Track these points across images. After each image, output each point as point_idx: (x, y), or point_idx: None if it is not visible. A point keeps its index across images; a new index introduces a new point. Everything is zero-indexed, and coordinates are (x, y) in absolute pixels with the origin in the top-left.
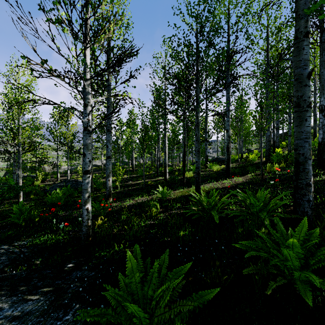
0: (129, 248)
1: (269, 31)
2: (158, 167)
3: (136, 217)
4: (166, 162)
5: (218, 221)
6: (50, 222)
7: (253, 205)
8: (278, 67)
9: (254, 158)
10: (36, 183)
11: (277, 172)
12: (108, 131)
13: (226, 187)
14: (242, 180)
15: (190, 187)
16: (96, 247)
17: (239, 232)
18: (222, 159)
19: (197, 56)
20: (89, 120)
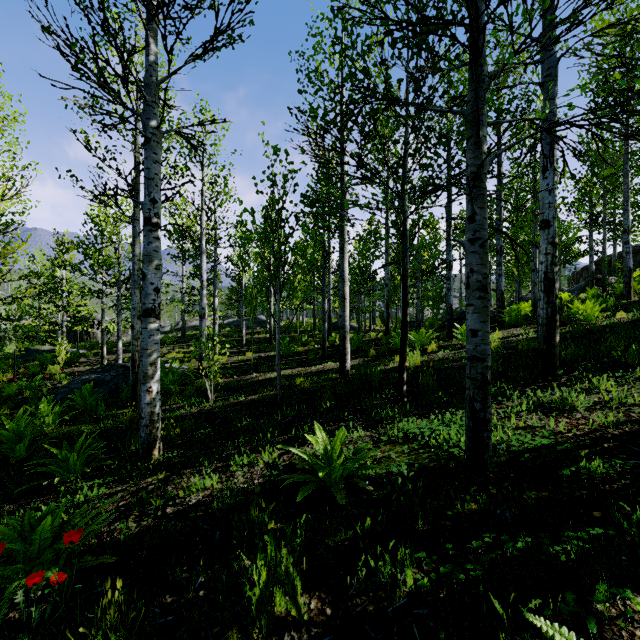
0: None
1: None
2: (324, 335)
3: None
4: (345, 324)
5: None
6: None
7: None
8: None
9: (590, 312)
10: (52, 368)
11: None
12: (148, 223)
13: (600, 440)
14: (639, 399)
15: (427, 416)
16: None
17: None
18: None
19: None
20: None
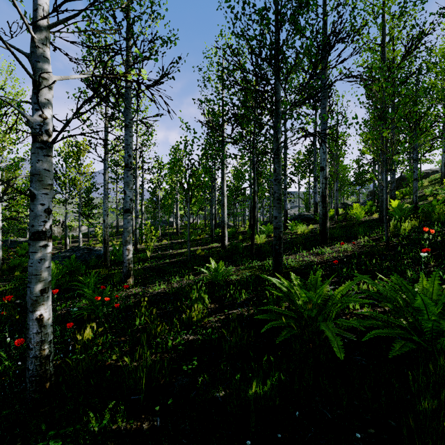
0: (126, 419)
1: (387, 13)
2: (212, 228)
3: (161, 325)
4: (224, 220)
5: (342, 356)
6: (2, 330)
7: (419, 312)
8: (398, 73)
9: (359, 214)
10: None
11: (425, 235)
12: (127, 167)
13: (327, 262)
14: (352, 248)
15: (263, 261)
16: (41, 423)
17: (426, 410)
18: (308, 217)
19: (277, 28)
20: (45, 118)
